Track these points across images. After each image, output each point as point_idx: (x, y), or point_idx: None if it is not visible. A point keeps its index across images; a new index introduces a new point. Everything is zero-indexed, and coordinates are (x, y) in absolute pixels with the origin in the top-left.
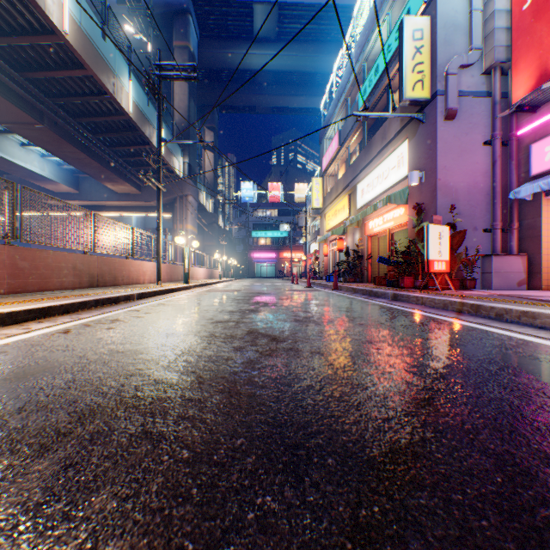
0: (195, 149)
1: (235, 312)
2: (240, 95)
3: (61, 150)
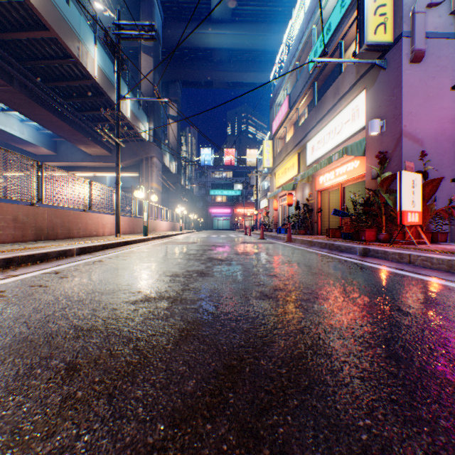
0: (159, 117)
1: (178, 276)
2: (199, 72)
3: (34, 113)
